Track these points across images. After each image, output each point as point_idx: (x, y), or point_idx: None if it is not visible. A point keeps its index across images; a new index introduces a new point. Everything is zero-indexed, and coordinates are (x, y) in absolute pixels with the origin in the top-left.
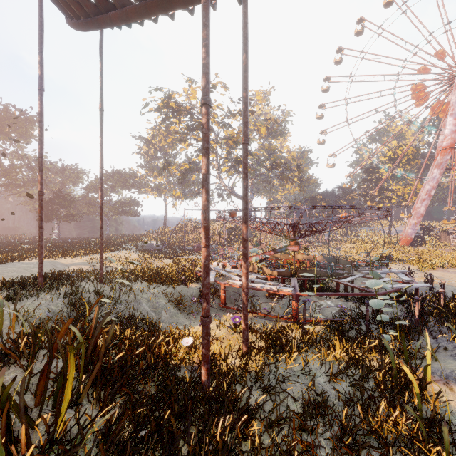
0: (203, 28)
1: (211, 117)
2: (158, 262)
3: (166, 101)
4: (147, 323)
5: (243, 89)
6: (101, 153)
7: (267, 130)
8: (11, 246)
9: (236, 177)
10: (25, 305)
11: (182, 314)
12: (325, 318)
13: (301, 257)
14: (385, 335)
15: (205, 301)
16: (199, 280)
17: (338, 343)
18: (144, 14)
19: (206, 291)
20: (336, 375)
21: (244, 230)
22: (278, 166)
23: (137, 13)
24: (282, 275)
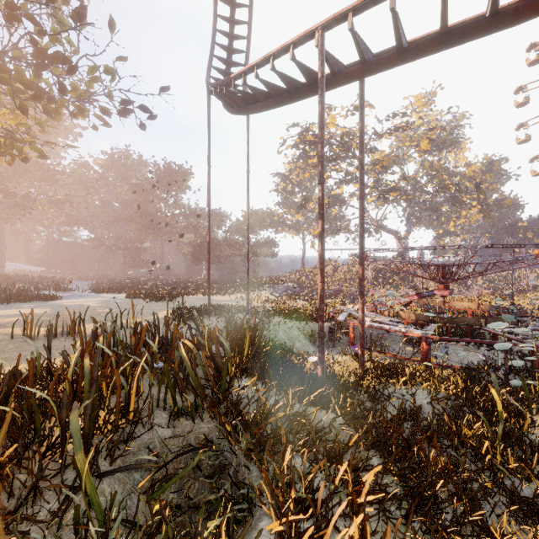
0: (319, 130)
1: (353, 143)
2: (294, 303)
3: (303, 136)
4: (283, 348)
5: (359, 152)
6: (248, 208)
7: (431, 142)
8: (176, 284)
9: (385, 208)
10: (203, 323)
11: (313, 346)
12: (453, 361)
13: (460, 305)
14: (515, 380)
15: (321, 320)
16: (330, 320)
17: (459, 382)
18: (281, 105)
19: (321, 313)
20: (442, 401)
21: (360, 271)
22: (447, 188)
23: (276, 105)
24: (420, 320)
